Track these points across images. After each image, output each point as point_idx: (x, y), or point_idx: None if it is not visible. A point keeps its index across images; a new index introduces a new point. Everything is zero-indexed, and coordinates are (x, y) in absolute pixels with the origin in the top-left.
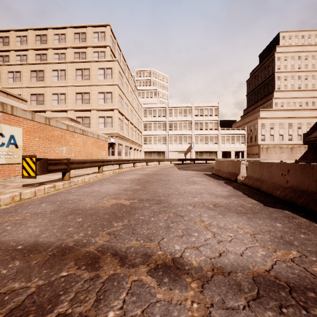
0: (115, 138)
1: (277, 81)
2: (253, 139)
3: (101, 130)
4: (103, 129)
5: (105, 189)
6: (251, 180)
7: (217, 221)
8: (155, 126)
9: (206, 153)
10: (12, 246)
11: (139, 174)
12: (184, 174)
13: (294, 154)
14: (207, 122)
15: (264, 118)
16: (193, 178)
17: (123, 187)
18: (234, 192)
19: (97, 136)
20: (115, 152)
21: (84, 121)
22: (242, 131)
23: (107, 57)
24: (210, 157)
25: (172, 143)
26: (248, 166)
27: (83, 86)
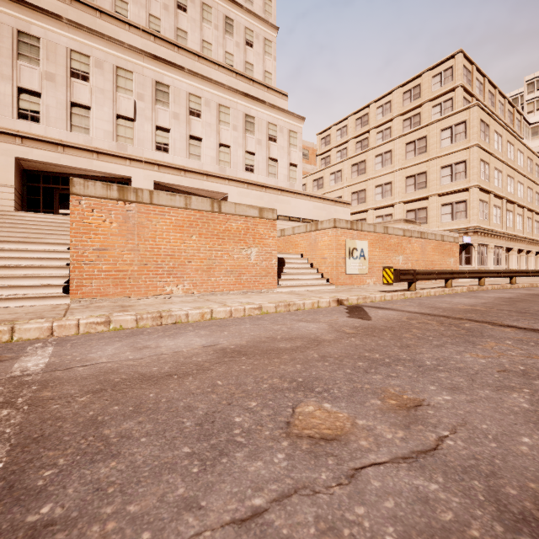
0: (471, 236)
1: None
2: None
3: (445, 224)
4: (449, 223)
5: (457, 301)
6: None
7: None
8: None
9: None
10: (409, 311)
11: (515, 293)
12: None
13: None
14: None
15: None
16: None
17: (480, 302)
18: None
19: (440, 237)
20: (472, 258)
21: (418, 215)
22: None
23: (457, 105)
24: None
25: None
26: None
27: (417, 165)
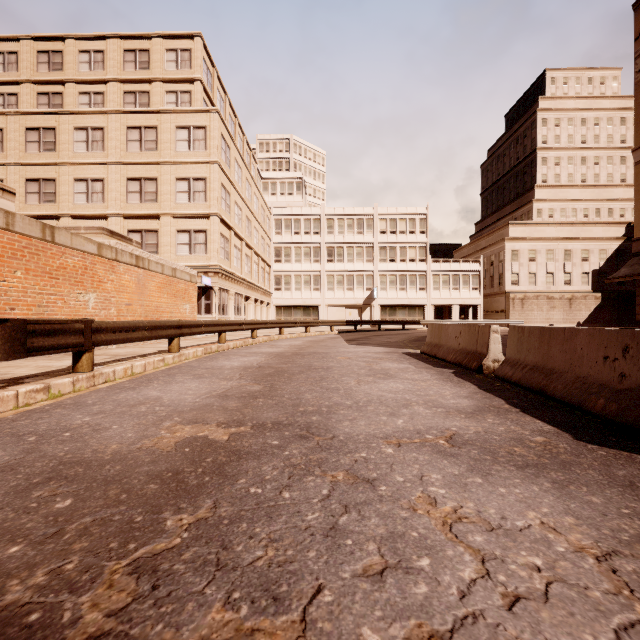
0: (212, 278)
1: (540, 168)
2: (495, 282)
3: (182, 258)
4: (186, 257)
5: (174, 394)
6: (520, 369)
7: (473, 498)
8: (298, 253)
9: (403, 310)
10: None
11: (262, 355)
12: (360, 354)
13: (576, 311)
14: (404, 246)
15: (518, 239)
16: (382, 364)
17: (219, 389)
18: (486, 400)
19: (171, 271)
20: (213, 306)
21: (146, 240)
22: (474, 264)
23: (196, 103)
24: (411, 318)
25: (334, 288)
26: (510, 336)
27: (144, 164)
